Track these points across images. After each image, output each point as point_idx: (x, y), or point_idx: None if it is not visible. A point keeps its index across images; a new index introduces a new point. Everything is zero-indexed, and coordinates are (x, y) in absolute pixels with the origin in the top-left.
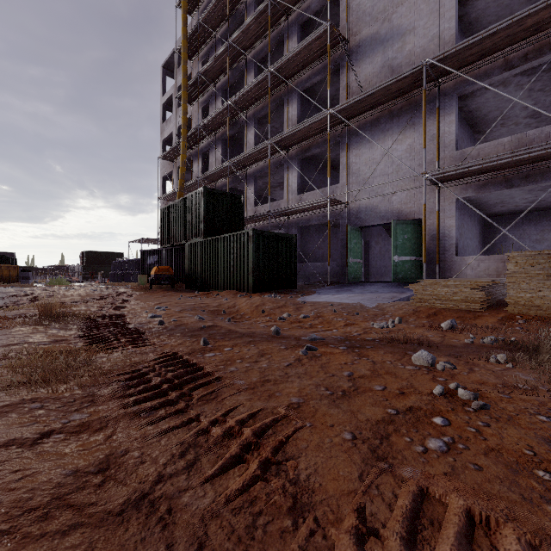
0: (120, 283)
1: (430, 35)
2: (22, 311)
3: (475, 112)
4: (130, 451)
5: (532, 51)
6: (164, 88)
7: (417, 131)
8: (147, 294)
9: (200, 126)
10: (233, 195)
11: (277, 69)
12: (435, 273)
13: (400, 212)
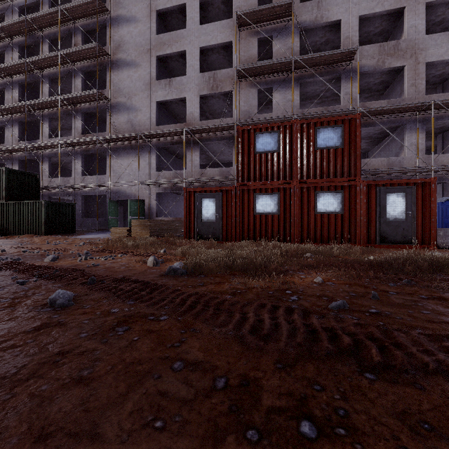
0: None
1: (147, 117)
2: None
3: (173, 152)
4: None
5: (178, 140)
6: None
7: (142, 158)
8: None
9: None
10: (30, 173)
11: (66, 98)
12: None
13: (136, 195)
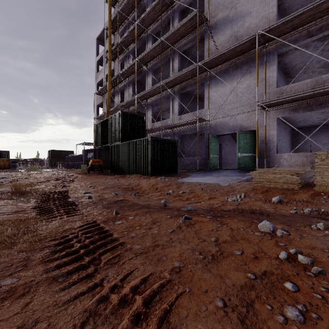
0: (70, 169)
1: (260, 17)
2: (3, 189)
3: (288, 64)
4: (39, 322)
5: (325, 25)
6: (97, 51)
7: (252, 76)
8: (86, 177)
9: (119, 74)
10: (139, 116)
11: (166, 39)
12: (263, 164)
13: (242, 126)
